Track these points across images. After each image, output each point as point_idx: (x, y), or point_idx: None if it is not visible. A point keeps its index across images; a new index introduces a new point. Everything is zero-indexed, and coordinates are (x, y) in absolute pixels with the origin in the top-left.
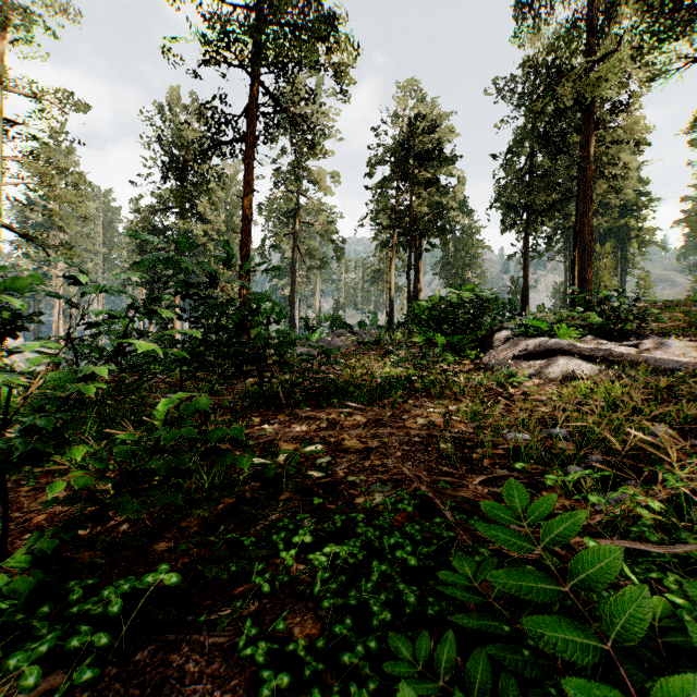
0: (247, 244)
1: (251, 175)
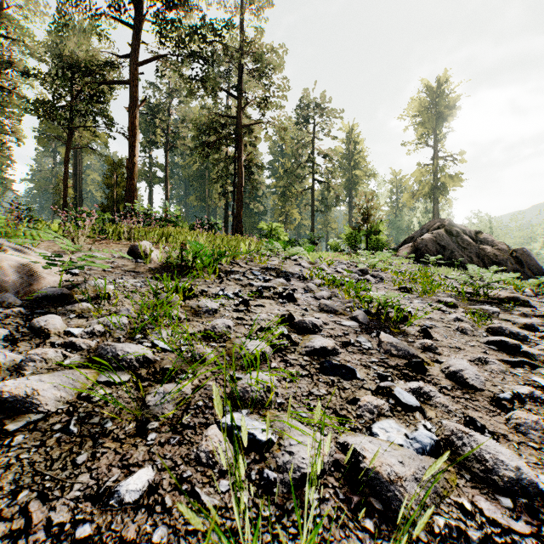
0: None
1: None
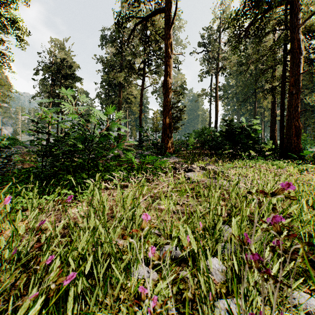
0: None
1: None
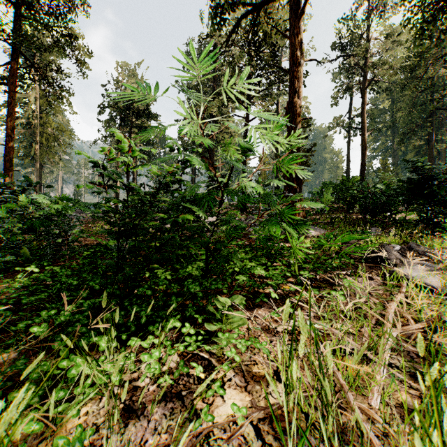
0: (12, 153)
1: (14, 110)
